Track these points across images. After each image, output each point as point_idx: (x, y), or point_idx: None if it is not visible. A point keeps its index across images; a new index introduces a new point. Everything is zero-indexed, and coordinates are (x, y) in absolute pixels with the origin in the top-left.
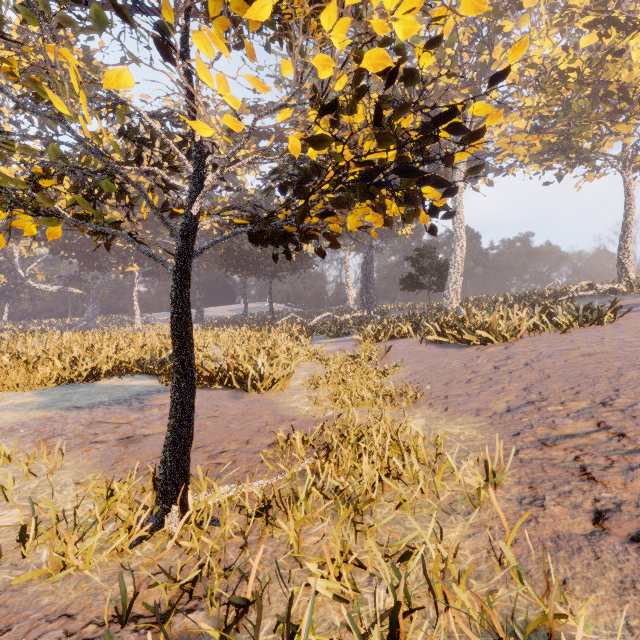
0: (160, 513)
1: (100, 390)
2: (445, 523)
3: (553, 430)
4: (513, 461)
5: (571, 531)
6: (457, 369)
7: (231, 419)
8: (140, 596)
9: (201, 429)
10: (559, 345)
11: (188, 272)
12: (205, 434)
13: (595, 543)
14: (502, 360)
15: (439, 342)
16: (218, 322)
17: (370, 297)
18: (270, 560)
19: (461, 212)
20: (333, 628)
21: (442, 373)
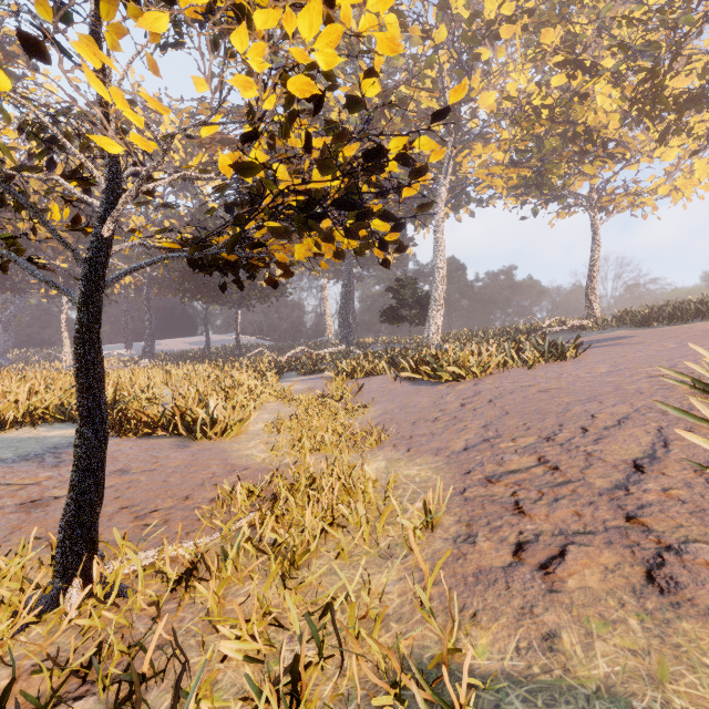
0: (57, 589)
1: (2, 444)
2: (381, 569)
3: (500, 467)
4: (458, 500)
5: (492, 565)
6: (426, 407)
7: (171, 472)
8: (16, 690)
9: (131, 486)
10: (522, 381)
11: (98, 303)
12: (136, 491)
13: (510, 574)
14: (469, 397)
15: (414, 379)
16: (173, 357)
17: (349, 330)
18: (187, 629)
19: (442, 242)
20: (242, 692)
21: (411, 412)
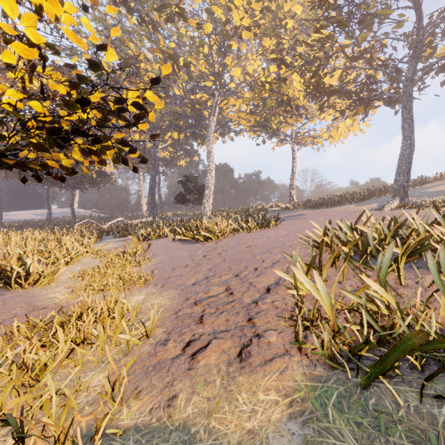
0: None
1: None
2: (101, 370)
3: (205, 294)
4: (173, 317)
5: (168, 357)
6: (184, 258)
7: None
8: None
9: None
10: (241, 241)
11: None
12: None
13: (174, 362)
14: (210, 251)
15: (185, 240)
16: (19, 225)
17: (155, 207)
18: None
19: (212, 155)
20: None
21: (175, 261)
